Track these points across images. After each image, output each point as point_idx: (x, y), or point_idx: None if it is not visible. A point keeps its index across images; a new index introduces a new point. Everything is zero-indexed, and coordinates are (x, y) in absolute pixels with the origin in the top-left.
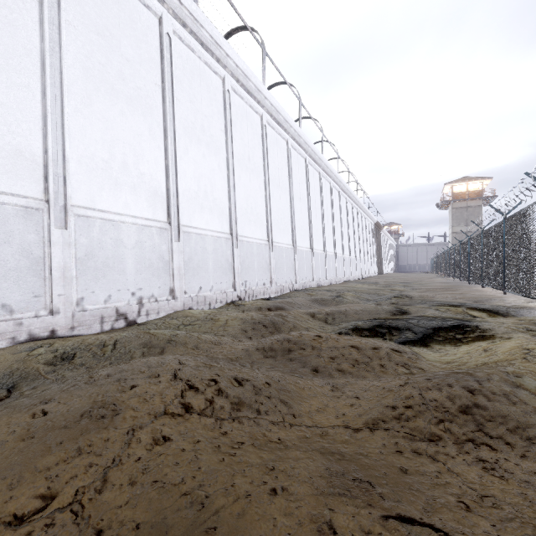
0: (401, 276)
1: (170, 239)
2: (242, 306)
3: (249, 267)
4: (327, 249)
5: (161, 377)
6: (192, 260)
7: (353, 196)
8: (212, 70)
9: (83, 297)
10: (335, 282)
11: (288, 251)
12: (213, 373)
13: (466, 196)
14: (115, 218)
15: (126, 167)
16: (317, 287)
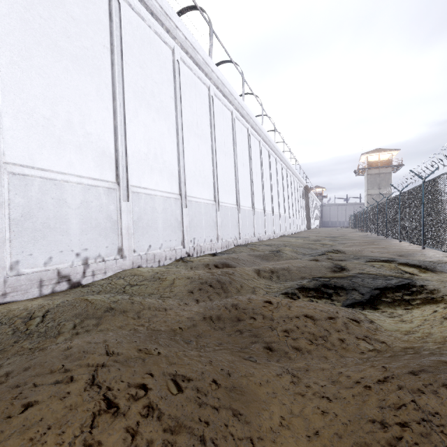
0: (327, 231)
1: (118, 199)
2: (190, 262)
3: (198, 225)
4: (266, 208)
5: (73, 382)
6: (141, 219)
7: (287, 163)
8: (162, 40)
9: (18, 261)
10: (273, 237)
11: (233, 210)
12: (146, 372)
13: (378, 164)
14: (58, 177)
15: (71, 126)
16: (258, 242)
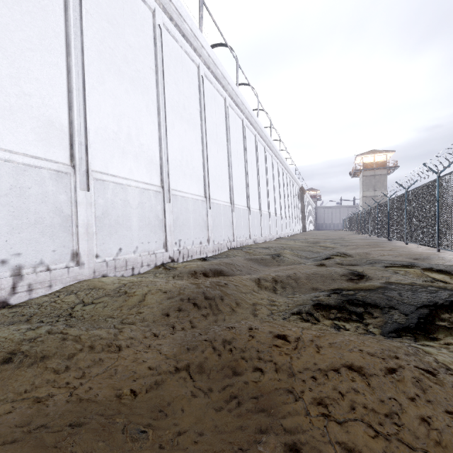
0: (323, 233)
1: (73, 187)
2: (173, 269)
3: (184, 224)
4: (262, 208)
5: None
6: (108, 214)
7: (284, 161)
8: None
9: None
10: (269, 239)
11: (226, 209)
12: None
13: (373, 166)
14: None
15: None
16: (254, 245)
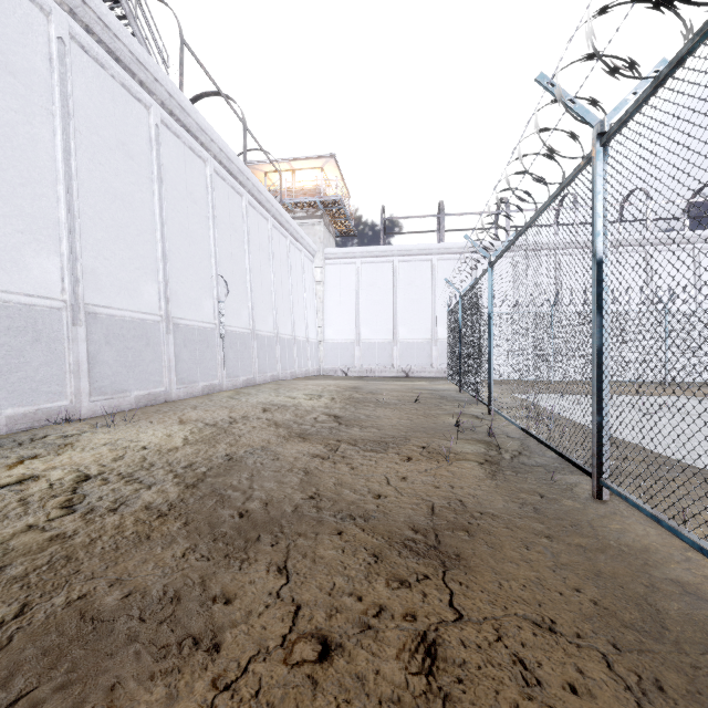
0: None
1: None
2: None
3: None
4: None
5: None
6: None
7: None
8: (590, 254)
9: None
10: None
11: None
12: None
13: None
14: None
15: None
16: None
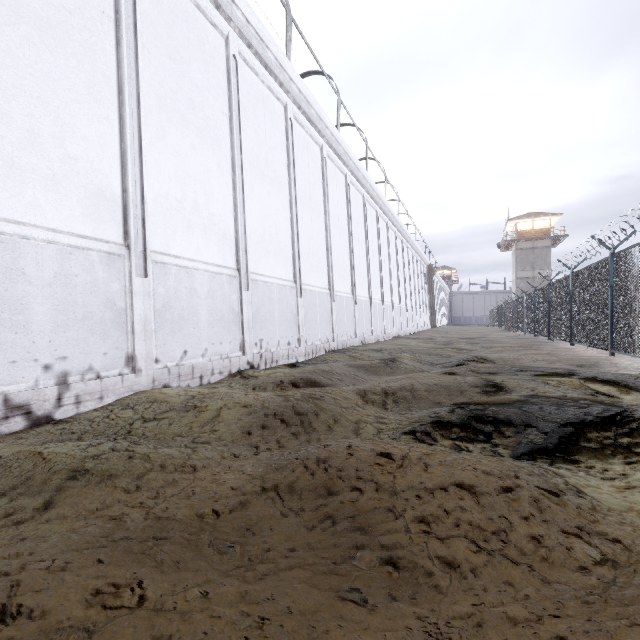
0: (459, 330)
1: (128, 273)
2: (253, 378)
3: (267, 319)
4: (372, 295)
5: None
6: (170, 307)
7: (404, 230)
8: (208, 20)
9: None
10: (383, 339)
11: (323, 297)
12: None
13: (532, 235)
14: (8, 228)
15: (37, 141)
16: (362, 346)
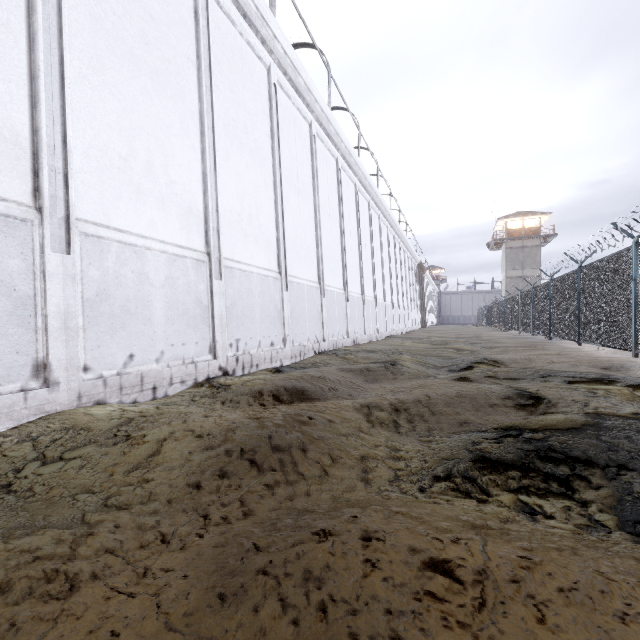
0: (451, 330)
1: (39, 247)
2: (224, 389)
3: (245, 315)
4: (365, 292)
5: None
6: (107, 296)
7: (396, 225)
8: None
9: None
10: (376, 338)
11: (312, 292)
12: None
13: (521, 234)
14: None
15: None
16: (354, 346)
